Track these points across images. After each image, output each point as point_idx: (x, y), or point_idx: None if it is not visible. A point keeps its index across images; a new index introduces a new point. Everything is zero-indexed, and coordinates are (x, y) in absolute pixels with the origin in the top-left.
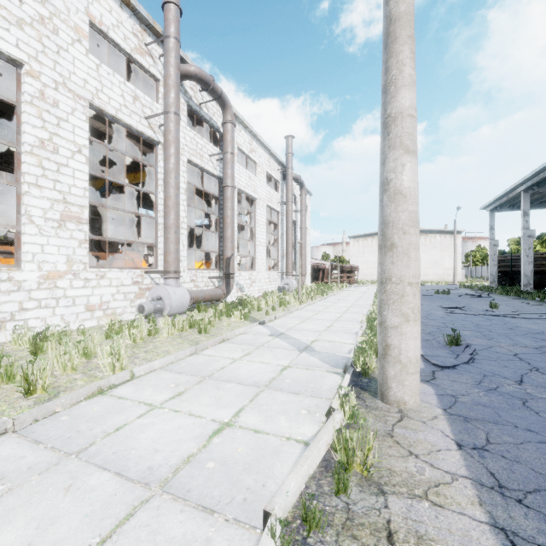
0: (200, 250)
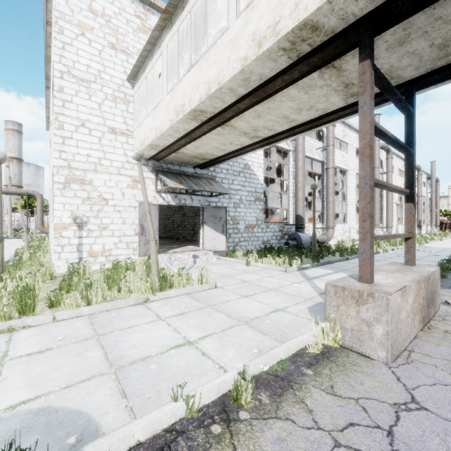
0: None
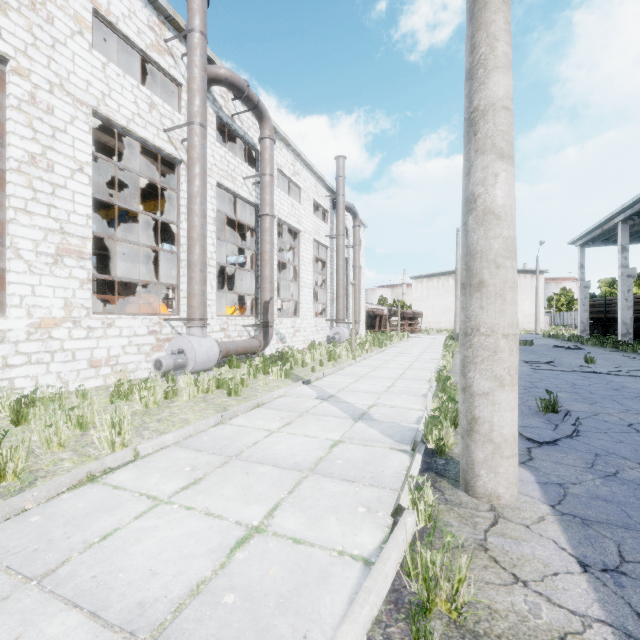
0: (232, 292)
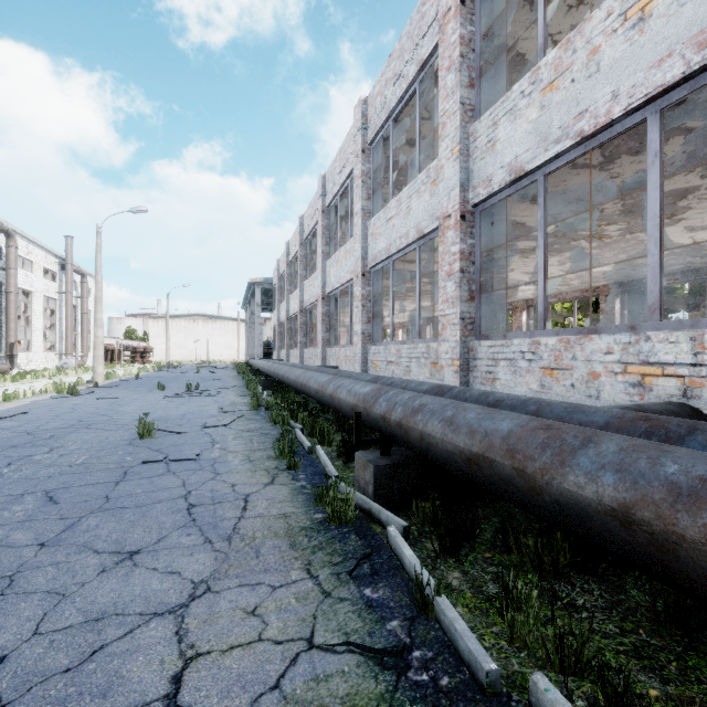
0: None
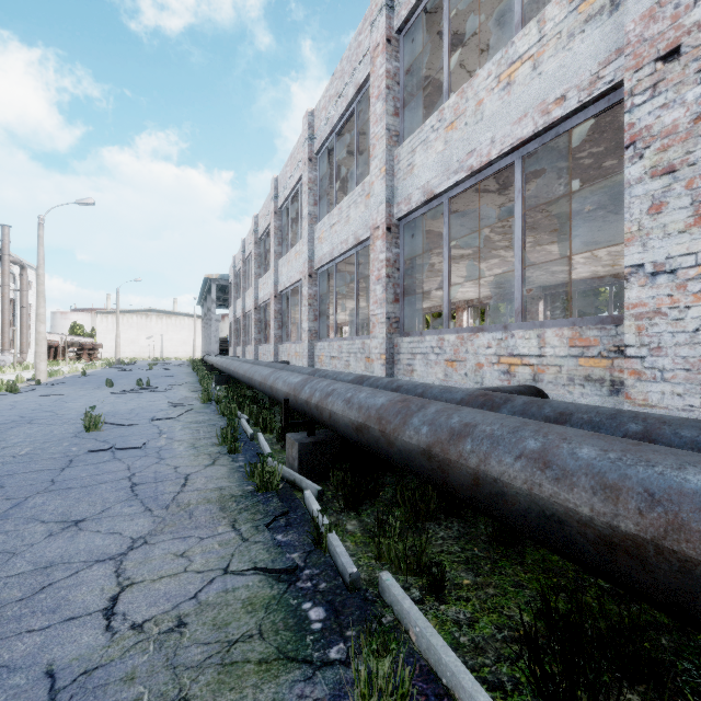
0: None
